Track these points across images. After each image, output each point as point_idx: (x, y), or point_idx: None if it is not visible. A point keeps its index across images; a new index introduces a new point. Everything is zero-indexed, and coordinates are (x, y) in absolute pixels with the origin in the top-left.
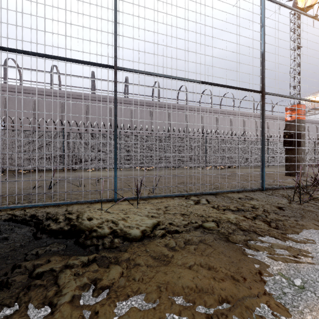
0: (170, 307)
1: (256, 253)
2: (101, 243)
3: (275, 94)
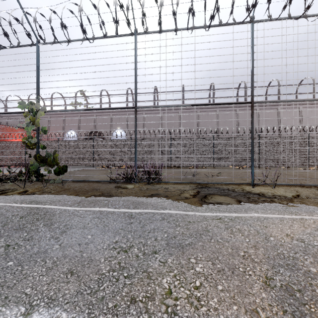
0: None
1: None
2: (275, 196)
3: None
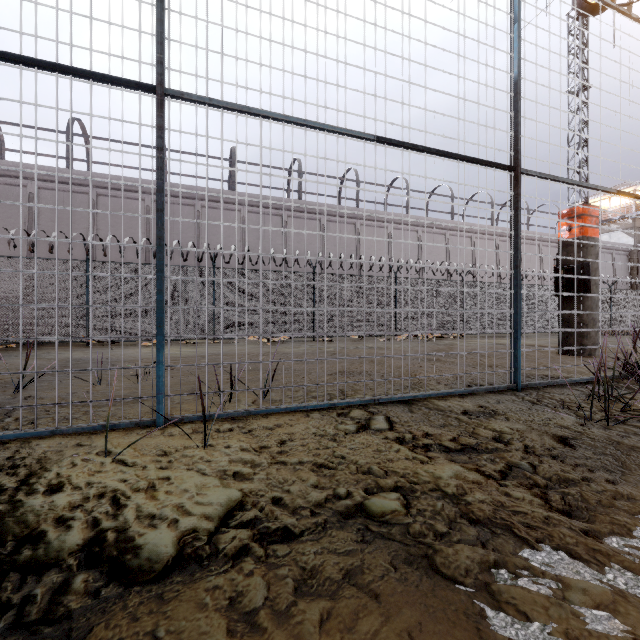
0: None
1: (523, 636)
2: (20, 601)
3: (543, 176)
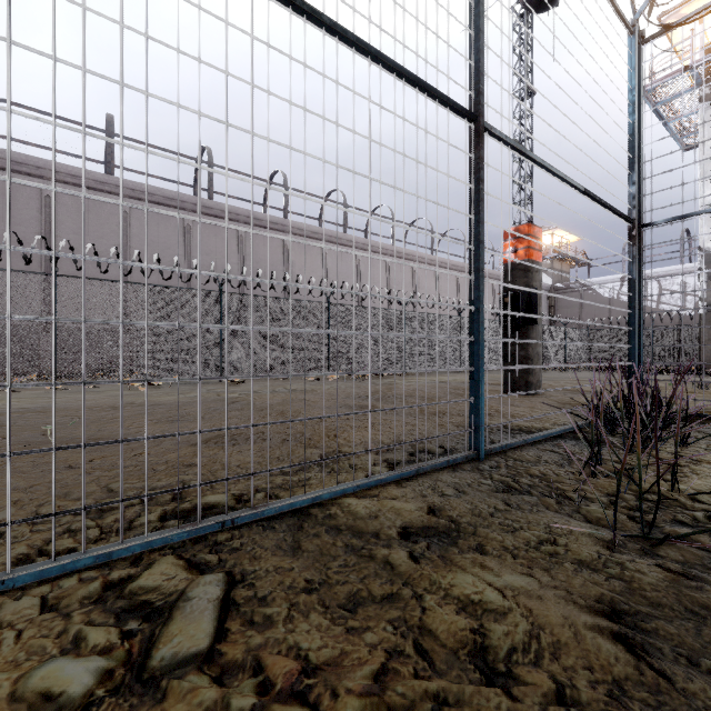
0: None
1: None
2: None
3: (510, 142)
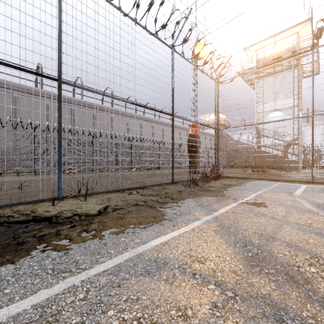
0: (129, 228)
1: (165, 209)
2: (73, 219)
3: (180, 118)
